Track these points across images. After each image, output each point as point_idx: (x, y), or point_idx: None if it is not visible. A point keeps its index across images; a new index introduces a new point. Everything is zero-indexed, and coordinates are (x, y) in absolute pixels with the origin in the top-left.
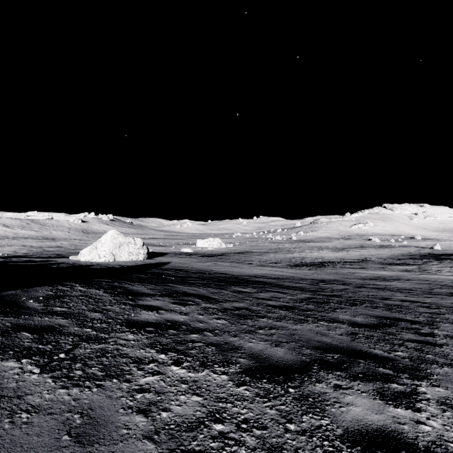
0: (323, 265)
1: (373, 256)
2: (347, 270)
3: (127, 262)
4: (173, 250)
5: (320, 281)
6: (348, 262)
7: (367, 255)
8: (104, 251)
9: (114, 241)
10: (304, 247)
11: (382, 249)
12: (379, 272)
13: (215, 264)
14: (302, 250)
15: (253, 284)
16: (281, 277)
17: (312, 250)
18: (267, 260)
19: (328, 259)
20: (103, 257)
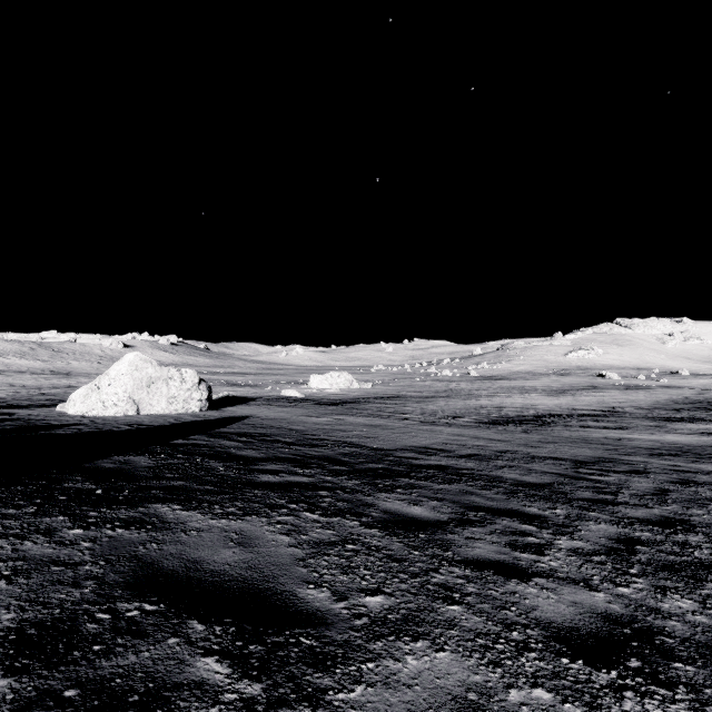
0: (544, 422)
1: (624, 404)
2: (597, 431)
3: (161, 416)
4: (268, 392)
5: (575, 463)
6: (586, 415)
7: (610, 402)
8: (114, 395)
9: (136, 373)
10: (495, 388)
11: (633, 392)
12: (666, 438)
13: (339, 420)
14: (493, 394)
15: (433, 483)
16: (483, 454)
17: (511, 394)
18: (435, 411)
19: (546, 409)
20: (113, 408)
